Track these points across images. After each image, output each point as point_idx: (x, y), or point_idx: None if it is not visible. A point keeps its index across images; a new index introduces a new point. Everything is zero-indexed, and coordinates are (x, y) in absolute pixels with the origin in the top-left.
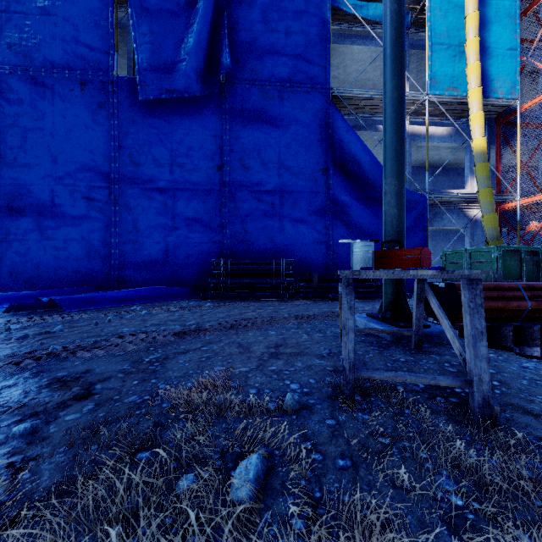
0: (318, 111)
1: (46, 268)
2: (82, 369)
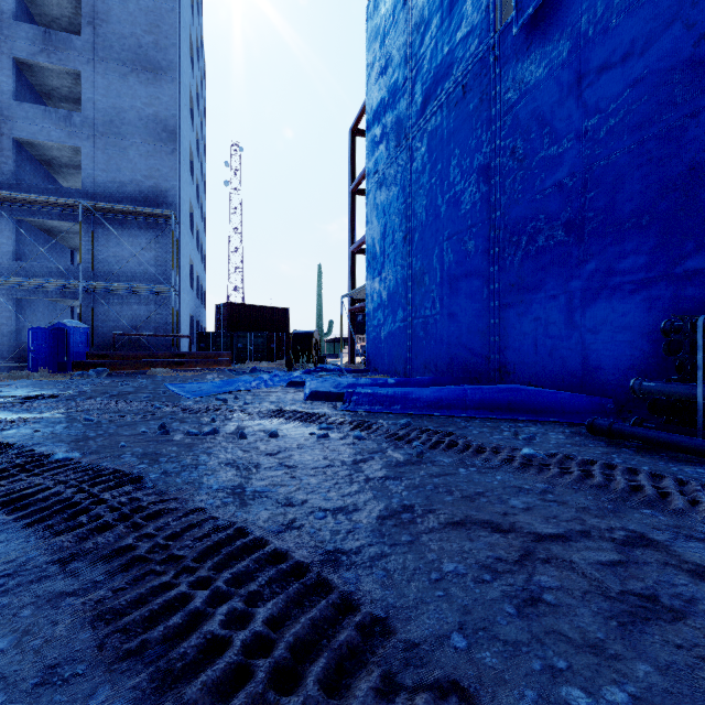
0: None
1: (437, 349)
2: None
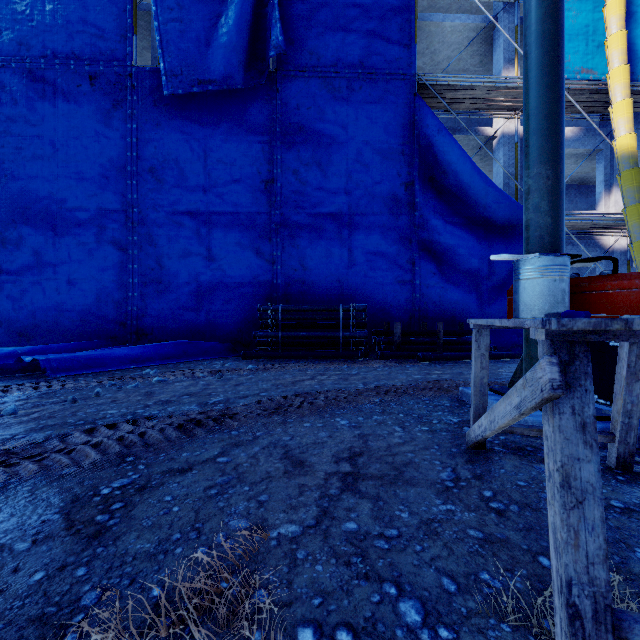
0: (400, 105)
1: (45, 316)
2: None
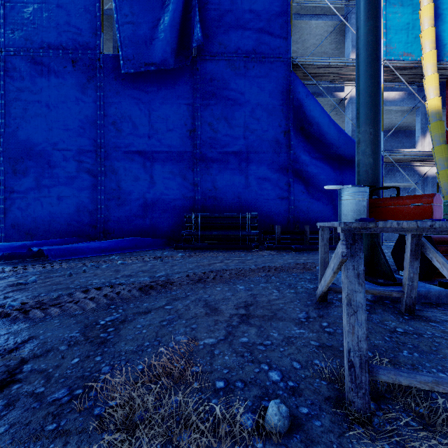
0: (280, 78)
1: (43, 221)
2: (25, 336)
